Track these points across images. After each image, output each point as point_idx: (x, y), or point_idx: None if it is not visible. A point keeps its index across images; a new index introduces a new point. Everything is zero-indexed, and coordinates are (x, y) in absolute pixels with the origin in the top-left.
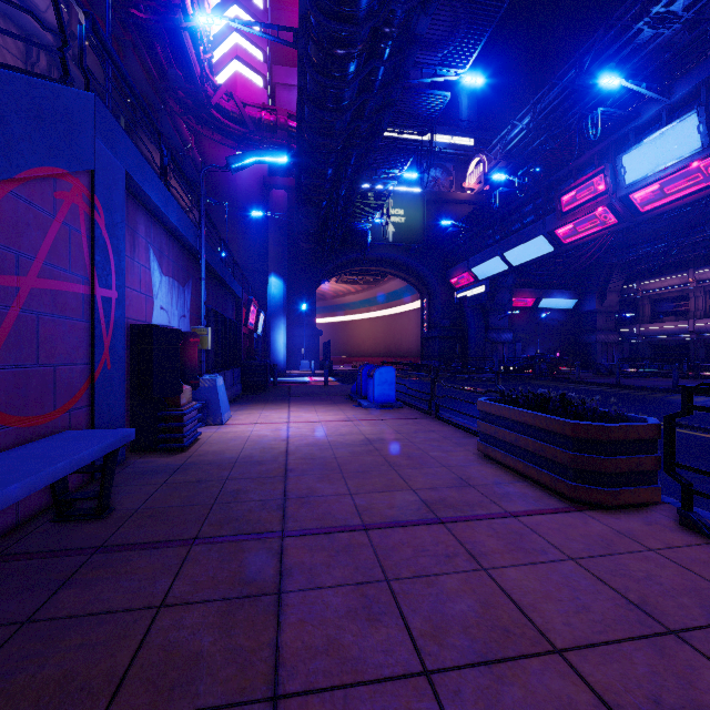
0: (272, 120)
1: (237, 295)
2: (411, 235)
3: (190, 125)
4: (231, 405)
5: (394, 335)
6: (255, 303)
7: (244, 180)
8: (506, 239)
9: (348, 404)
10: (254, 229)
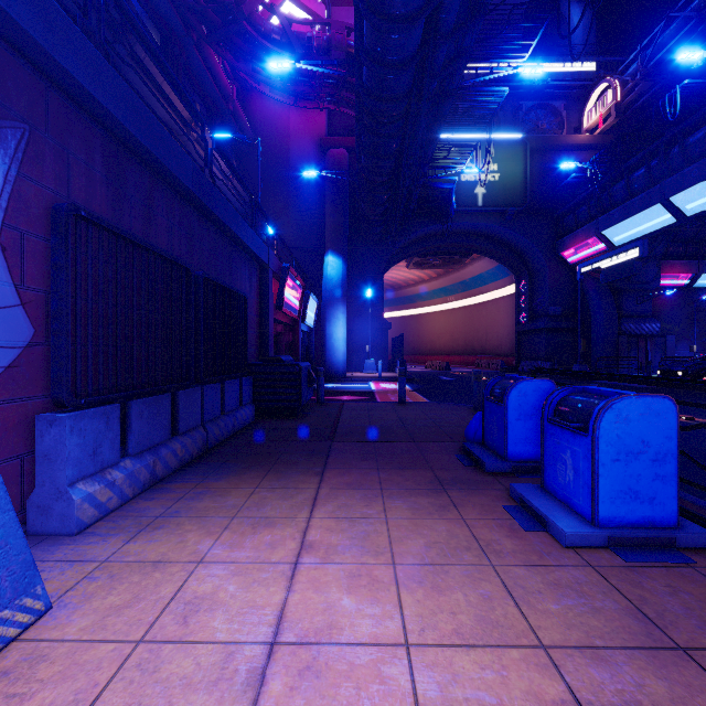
0: (325, 38)
1: (257, 255)
2: (507, 196)
3: (221, 57)
4: (174, 481)
5: (477, 329)
6: (296, 277)
7: (298, 143)
8: (678, 173)
9: (484, 496)
10: (310, 202)
